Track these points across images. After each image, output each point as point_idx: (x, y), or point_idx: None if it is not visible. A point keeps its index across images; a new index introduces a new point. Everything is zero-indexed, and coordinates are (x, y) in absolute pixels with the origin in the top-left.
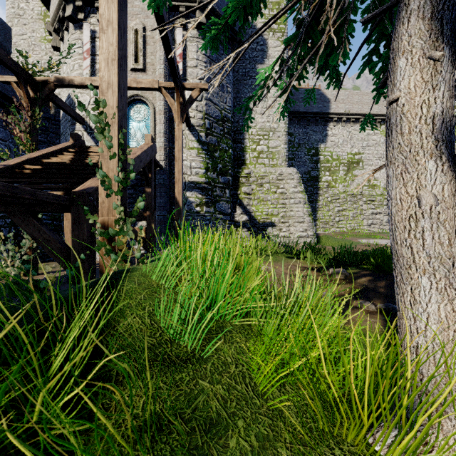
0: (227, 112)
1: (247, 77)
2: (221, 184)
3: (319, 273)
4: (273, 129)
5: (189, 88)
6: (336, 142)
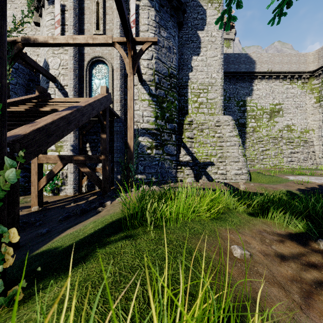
0: (173, 69)
1: (189, 41)
2: (168, 130)
3: (305, 247)
4: (211, 84)
5: (139, 42)
6: (260, 95)
